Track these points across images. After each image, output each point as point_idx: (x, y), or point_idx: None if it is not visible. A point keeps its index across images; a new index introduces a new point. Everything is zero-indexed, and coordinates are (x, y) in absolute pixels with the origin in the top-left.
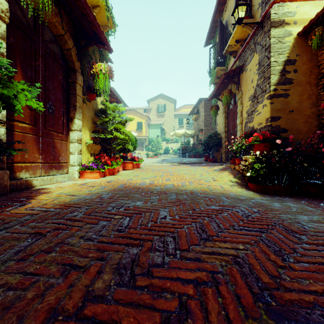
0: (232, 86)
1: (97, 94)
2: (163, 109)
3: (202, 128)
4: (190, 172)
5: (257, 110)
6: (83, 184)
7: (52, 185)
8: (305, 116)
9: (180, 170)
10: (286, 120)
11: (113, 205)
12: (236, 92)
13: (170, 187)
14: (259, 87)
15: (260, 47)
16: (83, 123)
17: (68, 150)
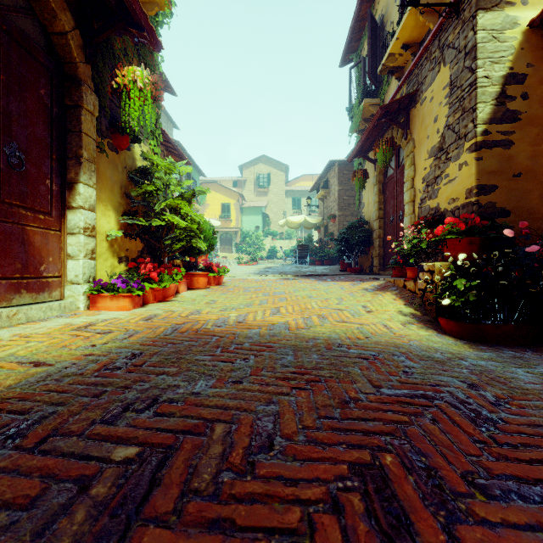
0: (394, 133)
1: (133, 137)
2: (267, 181)
3: (335, 213)
4: (317, 293)
5: (448, 174)
6: (87, 325)
7: (10, 329)
8: (542, 185)
9: (298, 290)
10: (508, 193)
11: (130, 398)
12: (402, 143)
13: (280, 331)
14: (451, 130)
15: (453, 52)
16: (100, 194)
17: (64, 250)
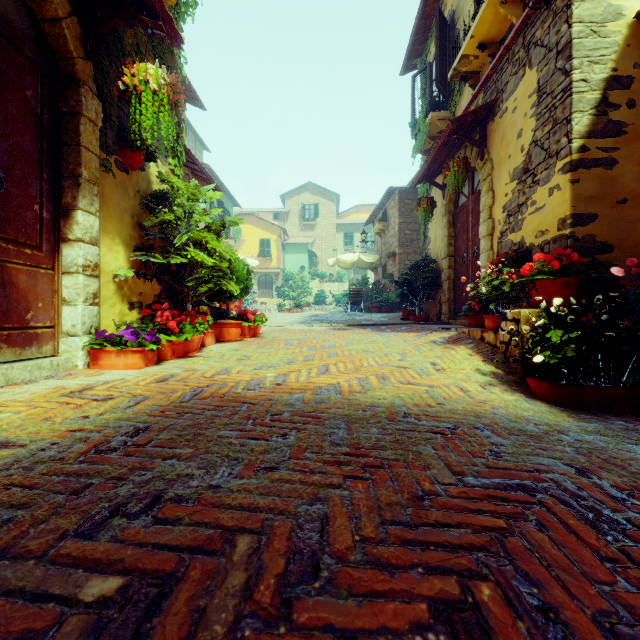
0: (467, 152)
1: (148, 154)
2: (314, 213)
3: (395, 250)
4: (375, 347)
5: (535, 200)
6: (82, 389)
7: None
8: None
9: (352, 343)
10: (610, 223)
11: (122, 495)
12: (477, 165)
13: (330, 396)
14: (539, 147)
15: (542, 51)
16: (105, 224)
17: (58, 294)
